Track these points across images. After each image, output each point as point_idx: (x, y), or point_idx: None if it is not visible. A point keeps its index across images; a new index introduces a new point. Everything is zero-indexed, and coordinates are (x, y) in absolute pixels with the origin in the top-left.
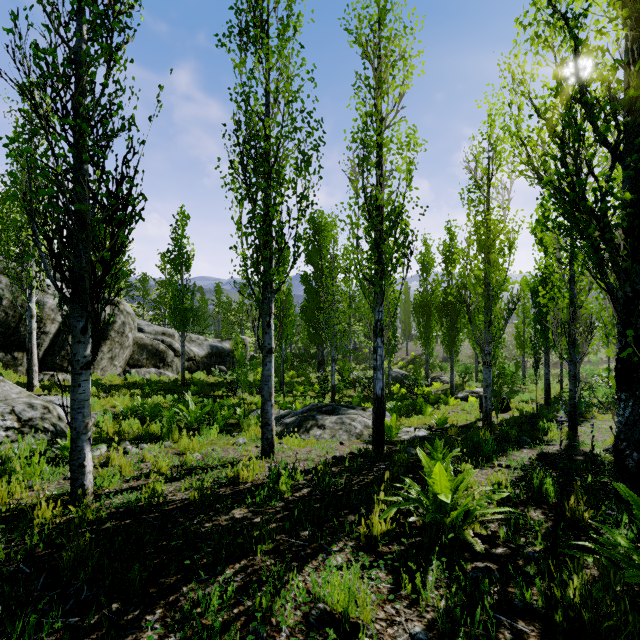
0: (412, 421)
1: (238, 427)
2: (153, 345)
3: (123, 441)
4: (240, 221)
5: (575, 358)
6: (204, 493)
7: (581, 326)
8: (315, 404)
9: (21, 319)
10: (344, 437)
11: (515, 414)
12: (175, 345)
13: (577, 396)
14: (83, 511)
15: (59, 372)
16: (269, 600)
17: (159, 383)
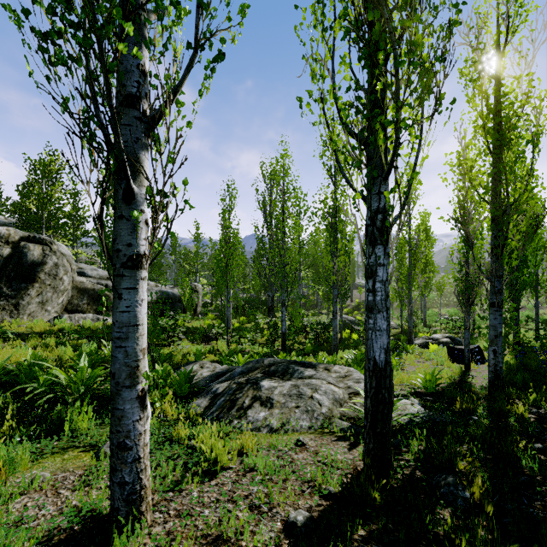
0: None
1: None
2: (95, 289)
3: None
4: None
5: None
6: None
7: None
8: (260, 360)
9: None
10: (303, 423)
11: None
12: None
13: None
14: None
15: None
16: None
17: (90, 330)
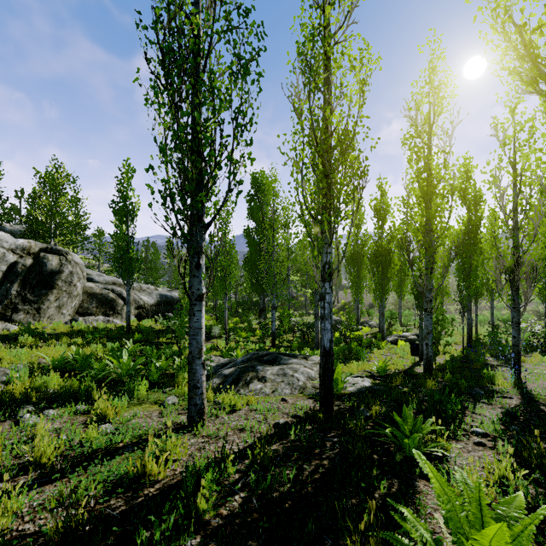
0: (352, 368)
1: (173, 380)
2: (103, 294)
3: (25, 406)
4: (165, 144)
5: (519, 305)
6: (70, 526)
7: (526, 272)
8: (256, 353)
9: None
10: (286, 391)
11: (445, 357)
12: (125, 294)
13: (521, 343)
14: None
15: (2, 321)
16: None
17: (105, 331)
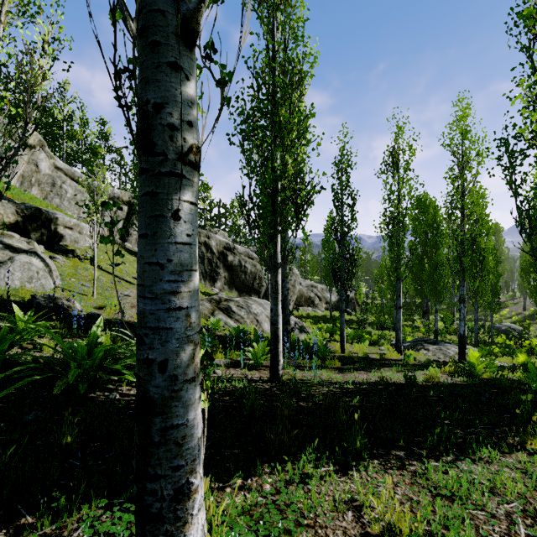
0: (499, 359)
1: (376, 343)
2: (307, 293)
3: (330, 340)
4: (384, 247)
5: None
6: (381, 356)
7: None
8: (422, 338)
9: (254, 279)
10: (441, 356)
11: None
12: (319, 293)
13: None
14: (348, 352)
15: None
16: (413, 371)
17: (316, 316)
